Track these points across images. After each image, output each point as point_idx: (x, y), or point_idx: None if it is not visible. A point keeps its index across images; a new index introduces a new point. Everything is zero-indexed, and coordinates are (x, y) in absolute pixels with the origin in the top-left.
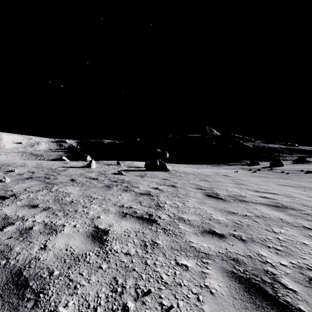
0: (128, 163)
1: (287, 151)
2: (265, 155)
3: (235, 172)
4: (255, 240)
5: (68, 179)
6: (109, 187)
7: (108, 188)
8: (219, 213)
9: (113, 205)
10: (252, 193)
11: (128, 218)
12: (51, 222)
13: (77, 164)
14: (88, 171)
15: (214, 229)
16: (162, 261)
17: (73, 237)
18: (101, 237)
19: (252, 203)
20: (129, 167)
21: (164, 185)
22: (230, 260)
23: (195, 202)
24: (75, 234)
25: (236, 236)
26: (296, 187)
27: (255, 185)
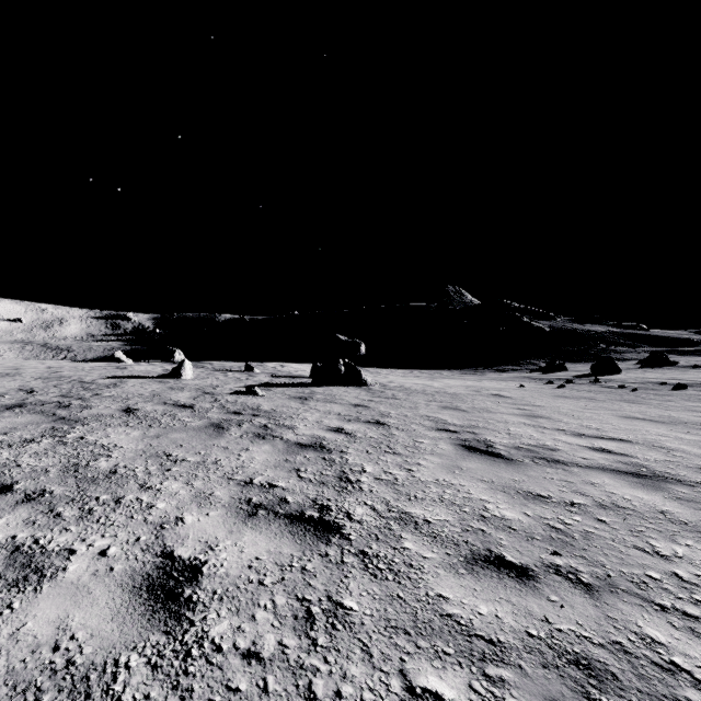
0: (272, 367)
1: (625, 340)
2: (579, 348)
3: (519, 388)
4: (618, 585)
5: (119, 407)
6: (220, 428)
7: (217, 432)
8: (503, 499)
9: (224, 480)
10: (571, 440)
11: (264, 519)
12: (35, 541)
13: (149, 370)
14: (173, 388)
15: (499, 551)
16: (362, 682)
17: (91, 593)
18: (177, 592)
19: (577, 466)
20: (274, 377)
21: (356, 421)
22: (567, 664)
23: (437, 466)
24: (98, 582)
25: (565, 573)
26: (664, 423)
27: (570, 419)
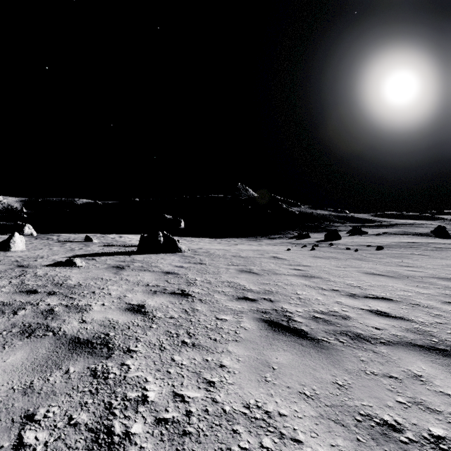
0: (112, 238)
1: (338, 219)
2: (315, 224)
3: (287, 251)
4: None
5: None
6: None
7: None
8: None
9: None
10: (351, 303)
11: None
12: None
13: None
14: None
15: None
16: None
17: None
18: None
19: (380, 343)
20: (107, 246)
21: (161, 293)
22: None
23: (244, 367)
24: None
25: None
26: (395, 277)
27: (335, 277)
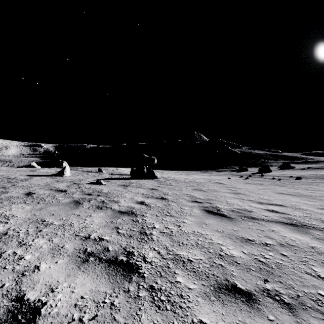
0: (112, 170)
1: (272, 157)
2: (253, 161)
3: (228, 179)
4: (305, 303)
5: (24, 192)
6: (78, 203)
7: (75, 206)
8: (230, 243)
9: (73, 237)
10: (257, 206)
11: (92, 264)
12: None
13: (48, 171)
14: (58, 181)
15: (233, 281)
16: None
17: None
18: None
19: (263, 220)
20: (112, 174)
21: (151, 198)
22: None
23: (193, 223)
24: None
25: (273, 295)
26: (297, 196)
27: (254, 194)
